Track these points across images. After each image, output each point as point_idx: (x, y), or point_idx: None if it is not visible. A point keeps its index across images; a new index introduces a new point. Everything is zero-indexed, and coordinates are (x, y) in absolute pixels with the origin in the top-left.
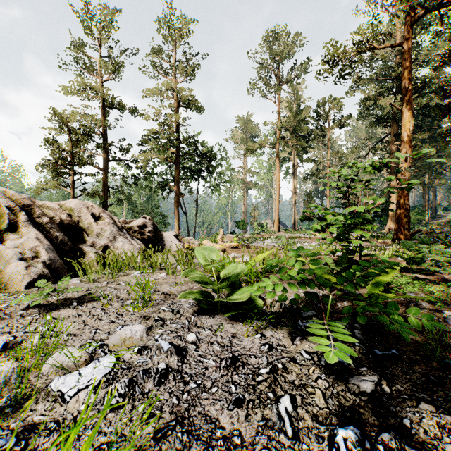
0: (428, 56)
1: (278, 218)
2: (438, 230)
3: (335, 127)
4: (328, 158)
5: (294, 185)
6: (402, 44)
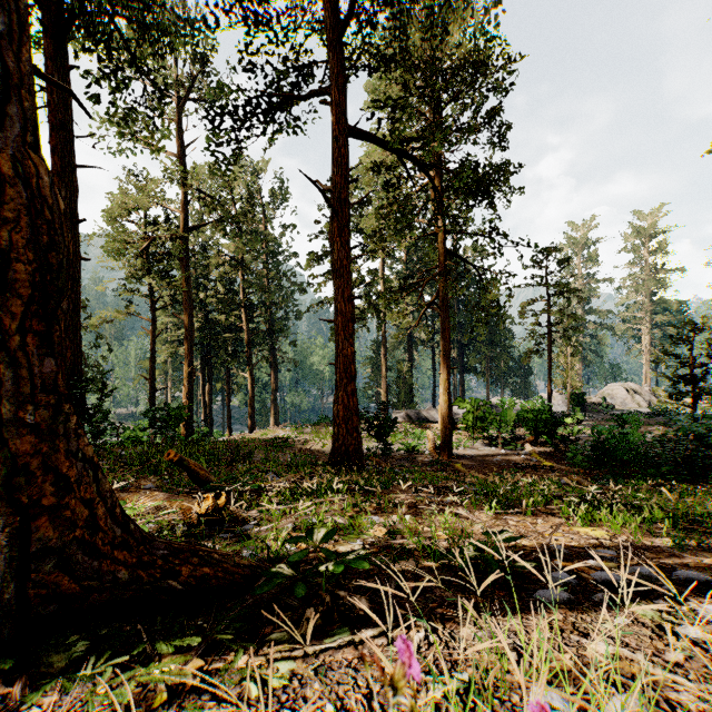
0: None
1: None
2: None
3: None
4: None
5: None
6: None
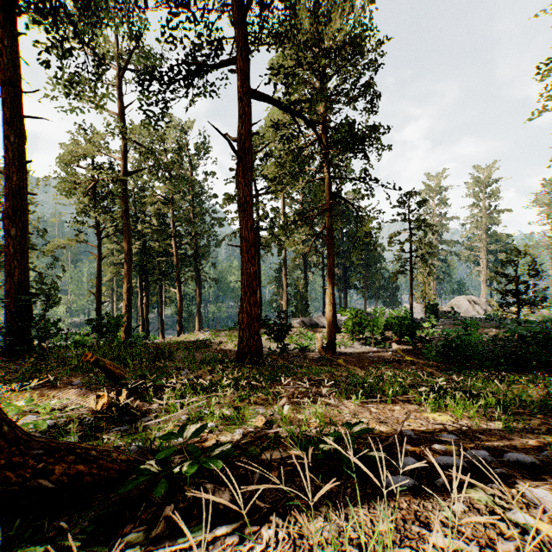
0: None
1: None
2: None
3: None
4: None
5: None
6: None
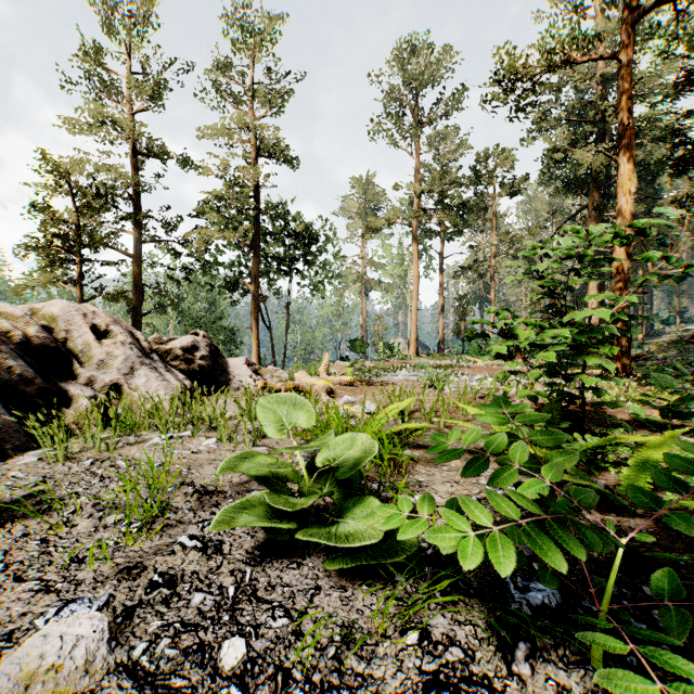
0: (643, 88)
1: (416, 335)
2: (660, 354)
3: (503, 194)
4: (493, 243)
5: (441, 285)
6: (619, 54)
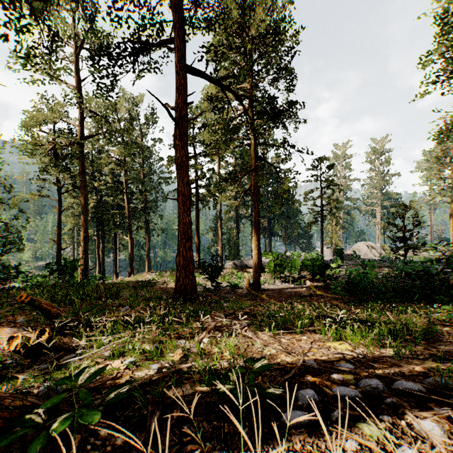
0: None
1: None
2: None
3: None
4: None
5: None
6: None
